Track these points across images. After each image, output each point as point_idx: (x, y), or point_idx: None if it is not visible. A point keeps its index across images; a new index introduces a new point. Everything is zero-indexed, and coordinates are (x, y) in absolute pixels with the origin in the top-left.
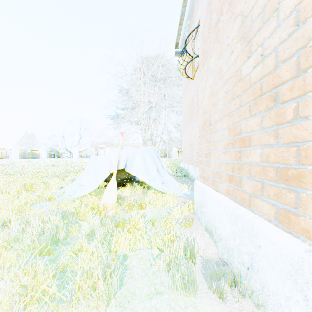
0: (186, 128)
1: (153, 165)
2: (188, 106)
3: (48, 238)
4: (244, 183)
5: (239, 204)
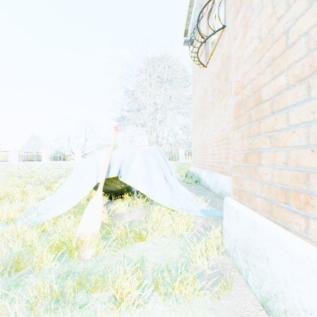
0: (197, 127)
1: (158, 170)
2: (199, 101)
3: None
4: None
5: None
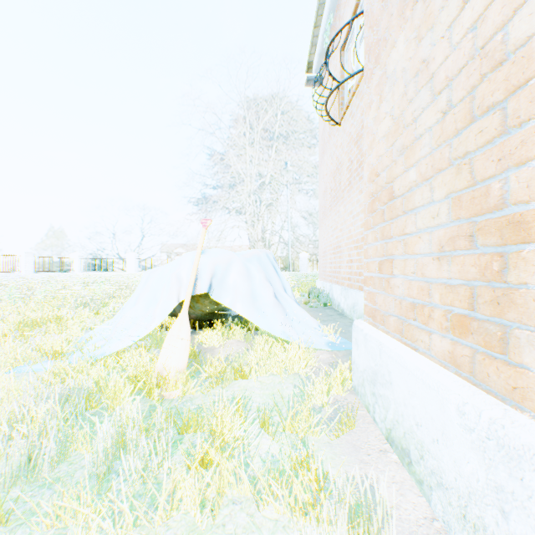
0: (326, 218)
1: (266, 285)
2: (330, 176)
3: (5, 471)
4: (523, 345)
5: (497, 397)
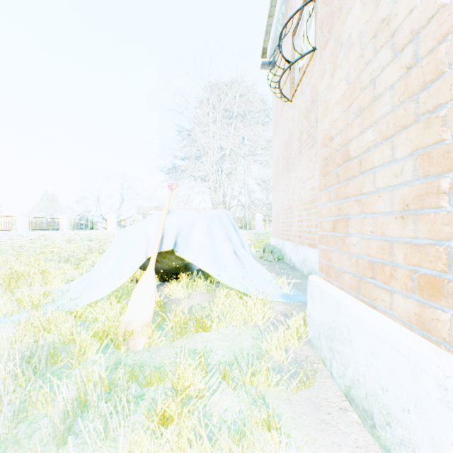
0: (279, 183)
1: (226, 242)
2: (282, 147)
3: None
4: None
5: None
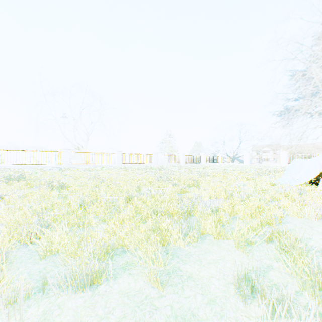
0: None
1: None
2: None
3: (298, 195)
4: None
5: None
